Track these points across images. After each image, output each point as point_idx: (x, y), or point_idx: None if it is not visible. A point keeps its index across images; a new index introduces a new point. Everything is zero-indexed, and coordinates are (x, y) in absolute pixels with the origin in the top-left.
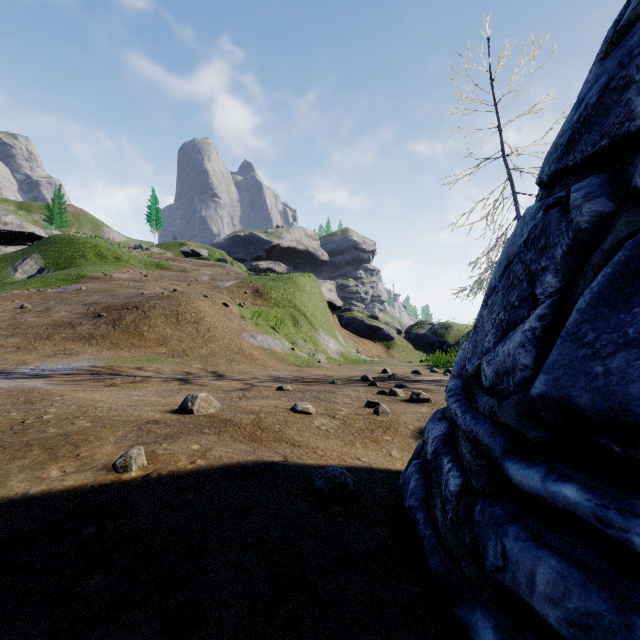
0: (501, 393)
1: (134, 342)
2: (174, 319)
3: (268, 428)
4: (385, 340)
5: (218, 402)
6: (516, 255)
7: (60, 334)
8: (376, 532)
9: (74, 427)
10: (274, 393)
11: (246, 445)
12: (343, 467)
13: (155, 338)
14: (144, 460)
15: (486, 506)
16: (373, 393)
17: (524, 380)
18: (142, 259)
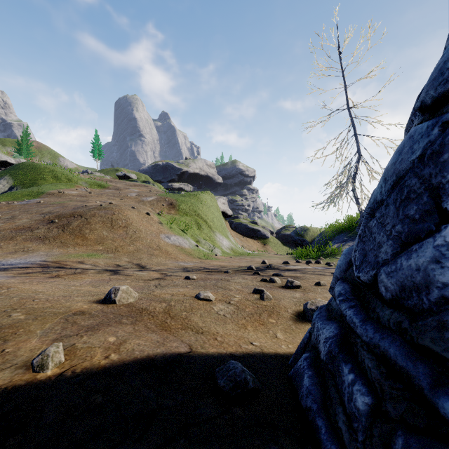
0: (411, 309)
1: (78, 242)
2: (109, 224)
3: (177, 315)
4: (262, 239)
5: (138, 290)
6: (408, 170)
7: (21, 236)
8: (280, 444)
9: (9, 320)
10: (183, 281)
11: (157, 335)
12: (240, 355)
13: (94, 238)
14: (61, 357)
15: (413, 445)
16: (257, 280)
17: (442, 299)
18: (87, 180)
